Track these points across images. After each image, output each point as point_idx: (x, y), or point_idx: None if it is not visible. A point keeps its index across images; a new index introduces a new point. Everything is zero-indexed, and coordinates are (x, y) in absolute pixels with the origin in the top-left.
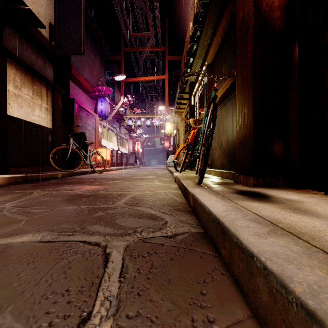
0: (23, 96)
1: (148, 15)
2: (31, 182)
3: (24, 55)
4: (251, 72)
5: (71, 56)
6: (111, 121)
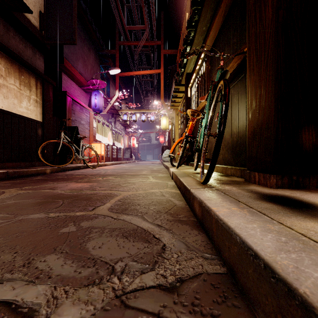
0: (9, 86)
1: (143, 7)
2: (13, 178)
3: (11, 43)
4: (272, 40)
5: (63, 47)
6: (106, 116)
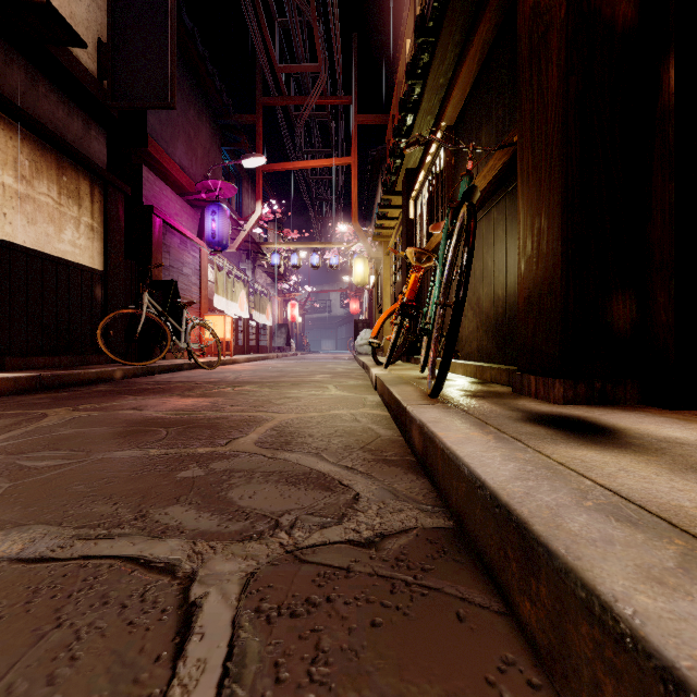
0: (38, 199)
1: (314, 26)
2: (51, 389)
3: (41, 107)
4: (557, 130)
5: (146, 113)
6: (235, 256)
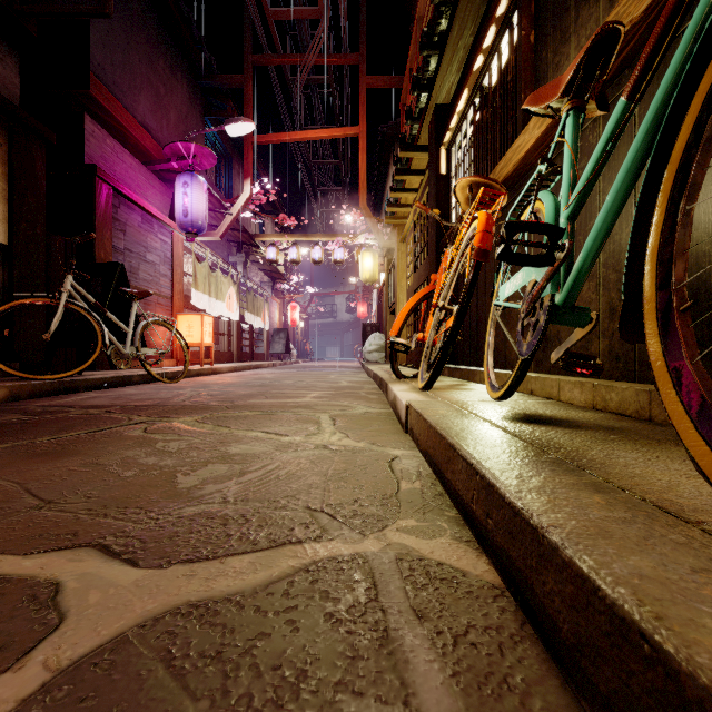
0: None
1: None
2: None
3: None
4: None
5: (89, 45)
6: (223, 247)
